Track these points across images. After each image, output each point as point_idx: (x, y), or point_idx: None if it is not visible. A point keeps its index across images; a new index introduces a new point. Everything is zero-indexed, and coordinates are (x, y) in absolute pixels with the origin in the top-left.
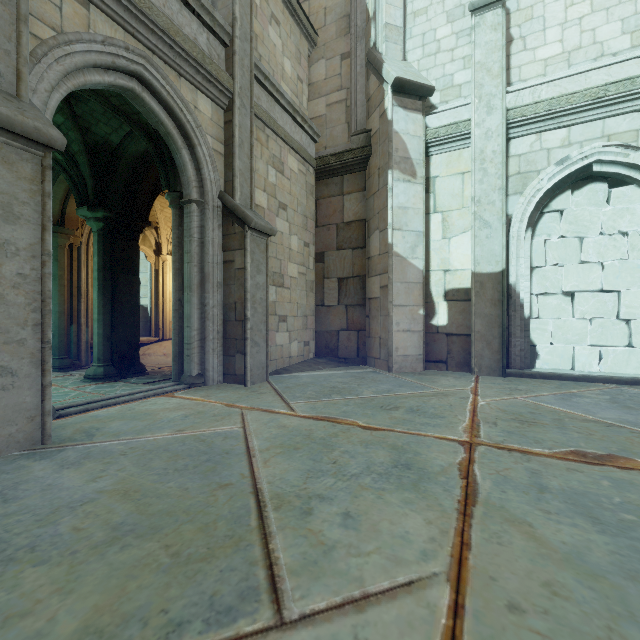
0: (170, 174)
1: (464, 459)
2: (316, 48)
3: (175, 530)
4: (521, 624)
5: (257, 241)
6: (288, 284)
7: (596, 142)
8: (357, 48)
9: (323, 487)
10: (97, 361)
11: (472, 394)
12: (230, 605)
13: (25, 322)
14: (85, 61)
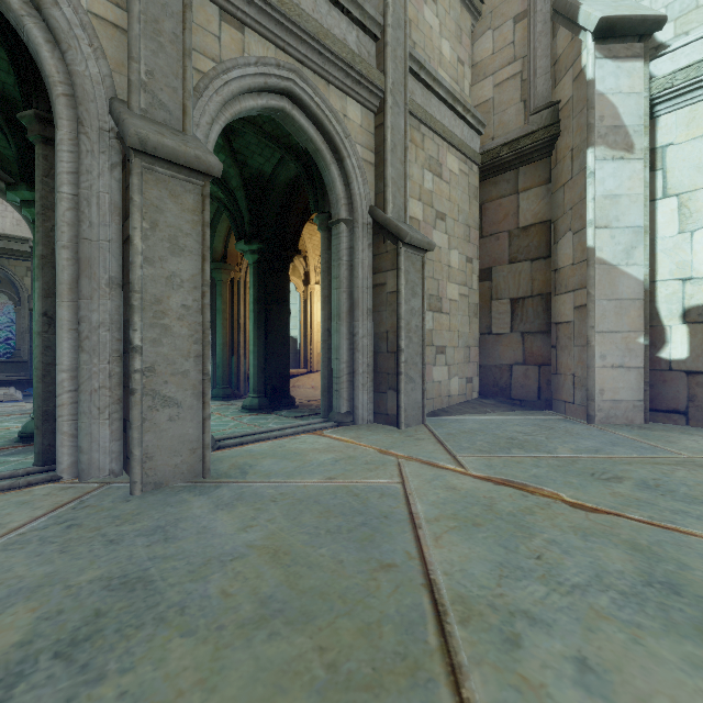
0: (319, 194)
1: None
2: (480, 19)
3: (330, 624)
4: None
5: (412, 259)
6: (447, 308)
7: None
8: (538, 1)
9: (529, 598)
10: (253, 392)
11: None
12: None
13: (188, 354)
14: (240, 87)
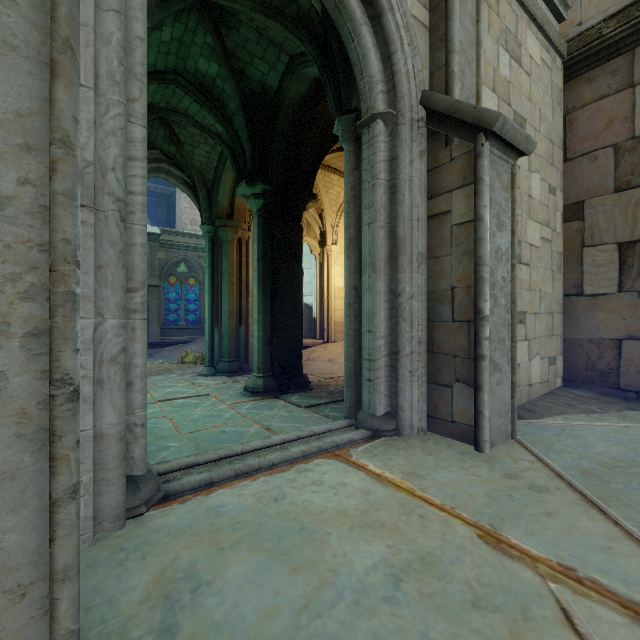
0: (341, 84)
1: None
2: None
3: None
4: None
5: (497, 166)
6: (526, 257)
7: None
8: None
9: None
10: (257, 370)
11: None
12: None
13: (2, 326)
14: None
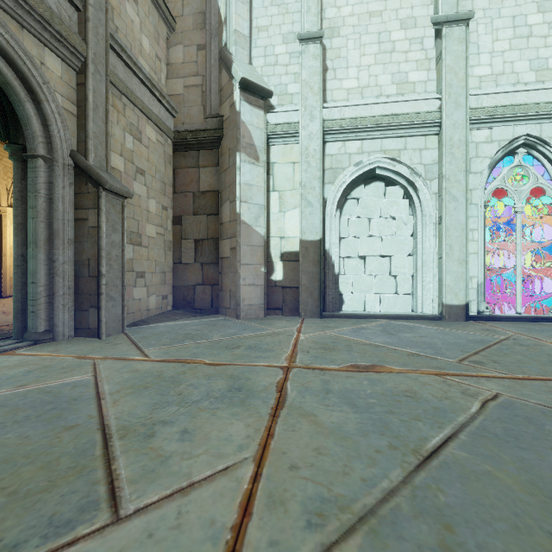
0: (10, 125)
1: (281, 379)
2: (174, 33)
3: (13, 473)
4: (295, 476)
5: (113, 202)
6: (146, 243)
7: (377, 154)
8: (211, 43)
9: (167, 414)
10: None
11: (297, 332)
12: (70, 519)
13: None
14: None
